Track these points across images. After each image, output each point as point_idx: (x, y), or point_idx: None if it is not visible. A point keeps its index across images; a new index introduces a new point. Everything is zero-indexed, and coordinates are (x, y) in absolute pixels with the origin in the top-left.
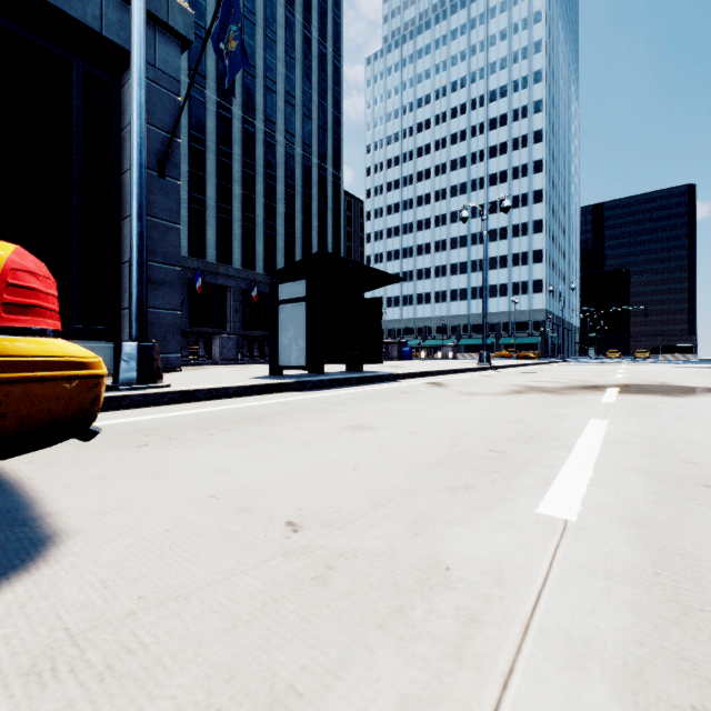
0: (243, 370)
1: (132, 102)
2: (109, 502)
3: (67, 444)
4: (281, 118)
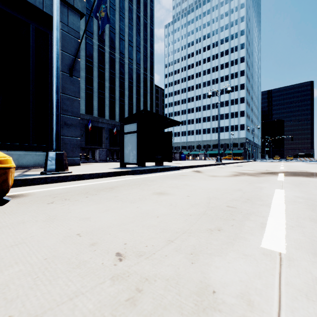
0: (108, 165)
1: (53, 38)
2: (19, 238)
3: (12, 202)
4: (127, 52)
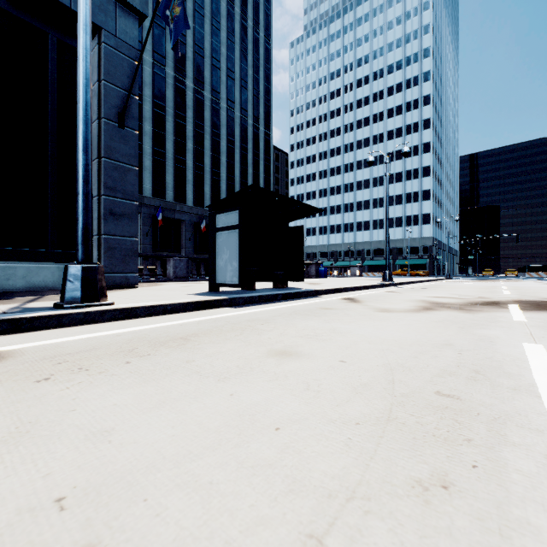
0: (189, 286)
1: (78, 47)
2: None
3: None
4: (224, 89)
